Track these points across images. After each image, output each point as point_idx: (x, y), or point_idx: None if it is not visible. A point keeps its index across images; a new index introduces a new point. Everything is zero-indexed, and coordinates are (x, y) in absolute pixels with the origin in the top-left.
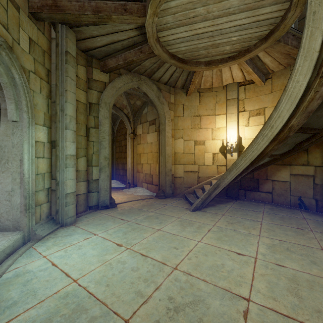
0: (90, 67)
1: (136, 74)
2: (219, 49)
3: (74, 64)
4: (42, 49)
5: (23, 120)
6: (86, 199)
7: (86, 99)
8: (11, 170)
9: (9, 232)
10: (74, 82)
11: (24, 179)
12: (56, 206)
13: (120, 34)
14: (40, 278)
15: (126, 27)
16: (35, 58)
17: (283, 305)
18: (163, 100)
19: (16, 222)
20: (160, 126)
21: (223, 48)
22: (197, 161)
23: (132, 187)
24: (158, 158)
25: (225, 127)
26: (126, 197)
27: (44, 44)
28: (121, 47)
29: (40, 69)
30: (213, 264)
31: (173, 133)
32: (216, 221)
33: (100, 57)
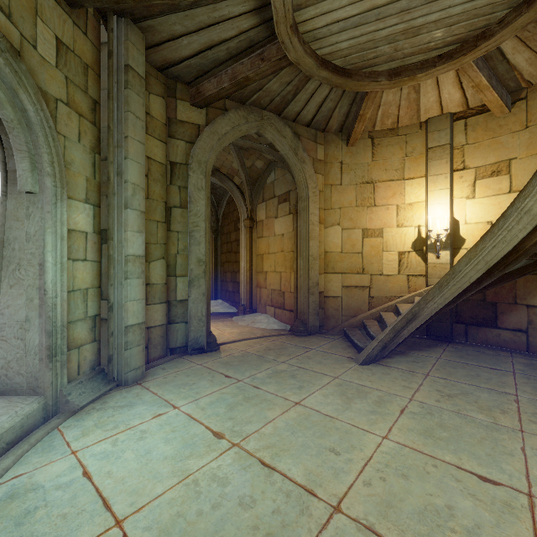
0: (172, 98)
1: (253, 109)
2: (420, 38)
3: (142, 90)
4: (83, 62)
5: (45, 191)
6: (164, 335)
7: (165, 156)
8: (25, 283)
9: (22, 397)
10: (141, 122)
11: (46, 300)
12: (108, 349)
13: (223, 26)
14: (52, 507)
15: (235, 10)
16: (68, 77)
17: None
18: (303, 156)
19: (33, 379)
20: (299, 204)
21: (429, 36)
22: (368, 268)
23: (248, 314)
24: (294, 262)
25: (425, 203)
26: (237, 330)
27: (86, 53)
28: (226, 55)
29: (78, 98)
30: (425, 503)
31: (323, 216)
32: (414, 389)
33: (190, 80)
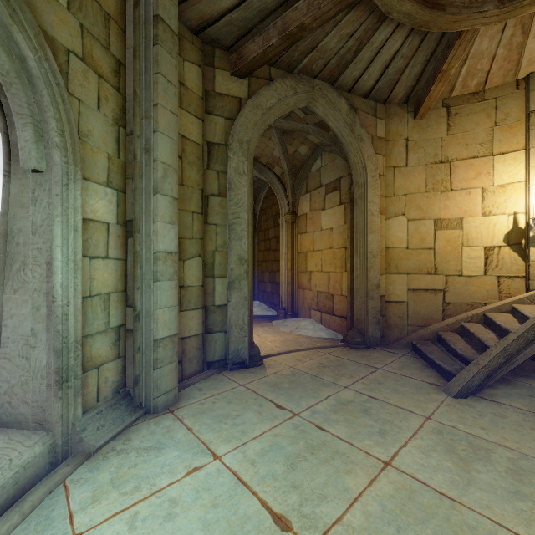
0: (210, 67)
1: (303, 77)
2: None
3: (175, 49)
4: (103, 11)
5: (52, 168)
6: (201, 347)
7: (202, 135)
8: (30, 287)
9: (26, 432)
10: (173, 89)
11: (55, 310)
12: (134, 368)
13: None
14: None
15: None
16: (83, 26)
17: None
18: (361, 132)
19: (40, 410)
20: (354, 191)
21: None
22: (442, 267)
23: (290, 318)
24: (347, 260)
25: (524, 183)
26: (280, 338)
27: (107, 0)
28: (275, 1)
29: (97, 54)
30: None
31: (383, 204)
32: None
33: (230, 43)
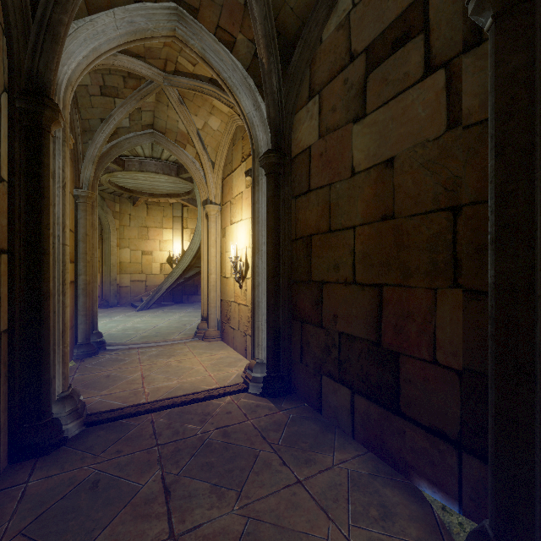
0: None
1: None
2: (159, 190)
3: None
4: None
5: None
6: None
7: None
8: None
9: None
10: None
11: None
12: None
13: None
14: None
15: None
16: None
17: (171, 324)
18: (107, 210)
19: None
20: (104, 235)
21: (162, 190)
22: (145, 271)
23: None
24: (100, 268)
25: (172, 241)
26: None
27: None
28: None
29: None
30: (146, 322)
31: (119, 242)
32: (156, 313)
33: None
